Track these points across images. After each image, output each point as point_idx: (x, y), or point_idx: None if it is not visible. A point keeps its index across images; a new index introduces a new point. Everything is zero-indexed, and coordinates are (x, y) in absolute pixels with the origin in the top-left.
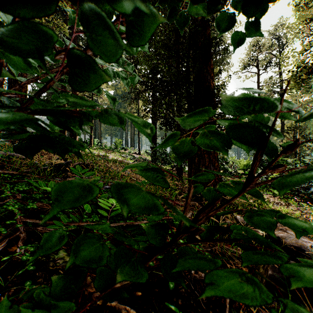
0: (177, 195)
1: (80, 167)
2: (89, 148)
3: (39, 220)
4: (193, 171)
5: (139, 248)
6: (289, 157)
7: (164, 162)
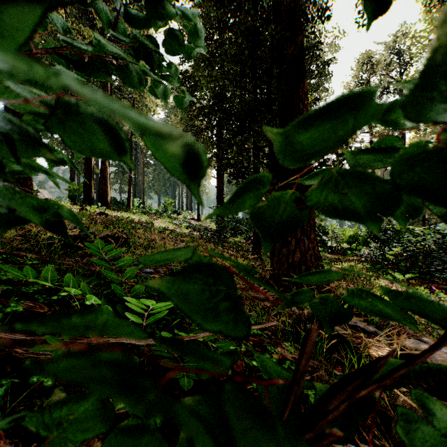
0: (254, 283)
1: (102, 243)
2: (126, 212)
3: (23, 335)
4: (278, 246)
5: (177, 446)
6: (414, 224)
7: (234, 231)
